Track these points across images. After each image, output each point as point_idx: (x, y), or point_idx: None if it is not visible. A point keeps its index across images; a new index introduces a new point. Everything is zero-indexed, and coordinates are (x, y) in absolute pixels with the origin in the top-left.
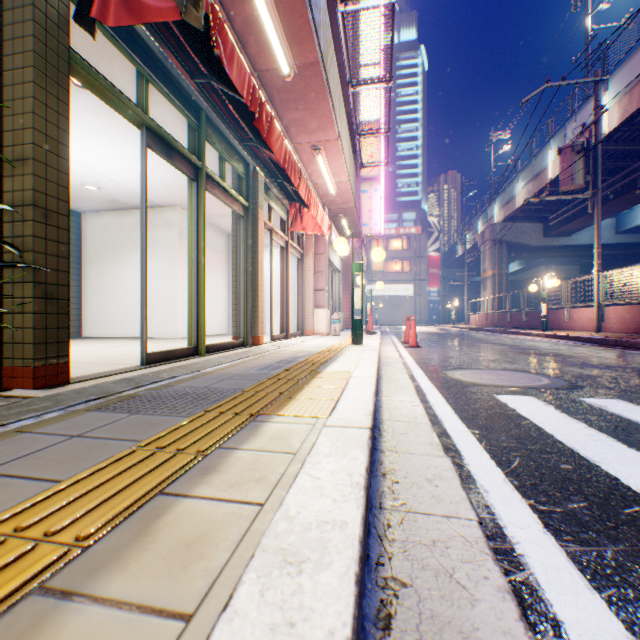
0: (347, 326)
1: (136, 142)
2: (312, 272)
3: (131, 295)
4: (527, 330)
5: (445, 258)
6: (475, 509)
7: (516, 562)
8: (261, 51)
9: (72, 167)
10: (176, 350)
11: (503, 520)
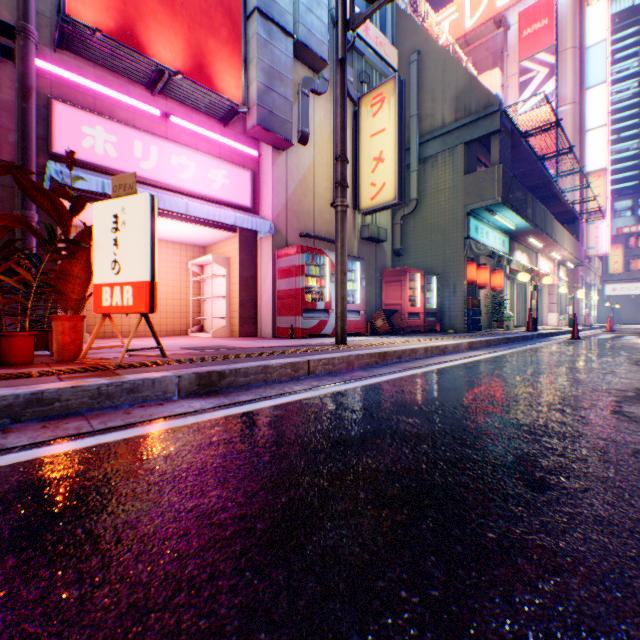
0: None
1: None
2: (546, 295)
3: None
4: None
5: None
6: None
7: None
8: (532, 244)
9: None
10: None
11: None
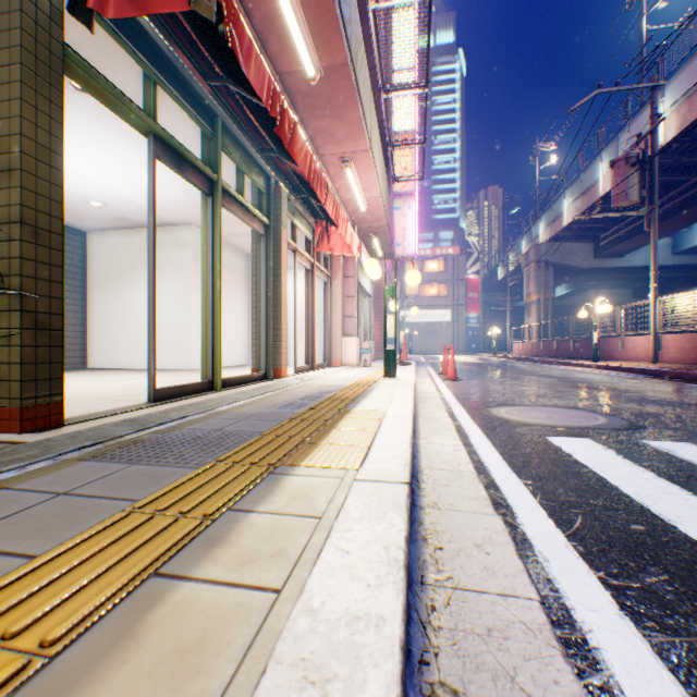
0: (379, 356)
1: (145, 153)
2: (340, 297)
3: (141, 322)
4: (576, 360)
5: (485, 281)
6: (535, 585)
7: (591, 659)
8: (283, 51)
9: (74, 181)
10: (188, 385)
11: (570, 599)
